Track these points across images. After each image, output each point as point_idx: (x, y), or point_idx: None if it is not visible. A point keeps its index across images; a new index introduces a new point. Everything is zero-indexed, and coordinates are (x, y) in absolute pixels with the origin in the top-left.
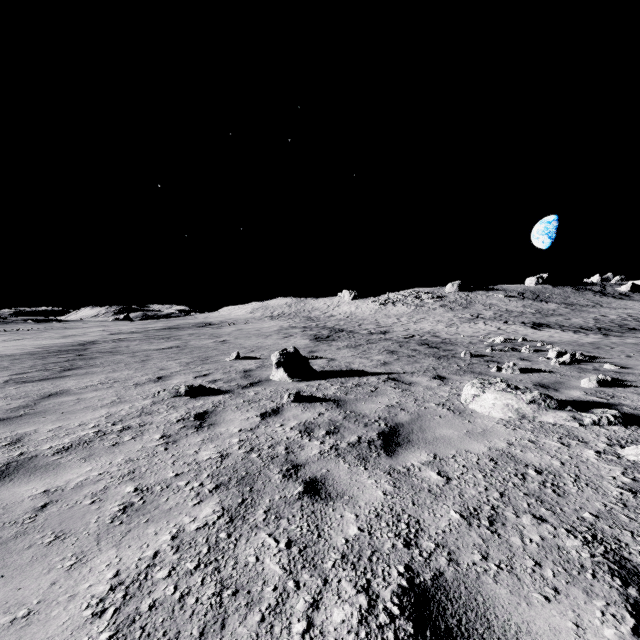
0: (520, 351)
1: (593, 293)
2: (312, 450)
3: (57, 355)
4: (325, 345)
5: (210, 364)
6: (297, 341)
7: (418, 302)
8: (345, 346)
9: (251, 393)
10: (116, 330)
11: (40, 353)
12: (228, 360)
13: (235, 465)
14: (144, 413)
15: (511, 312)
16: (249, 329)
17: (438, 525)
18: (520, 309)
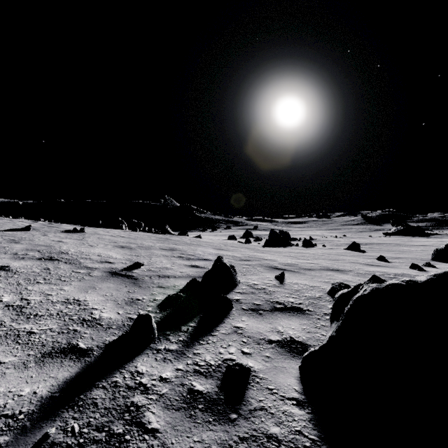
0: None
1: None
2: None
3: None
4: None
5: None
6: None
7: None
8: None
9: None
10: None
11: None
12: None
13: None
14: None
15: None
16: None
17: None
18: None
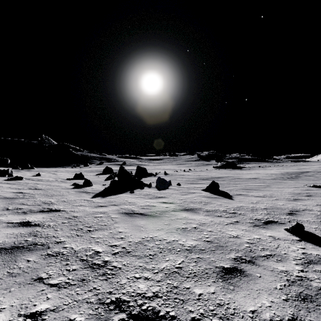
0: None
1: None
2: (320, 195)
3: (289, 175)
4: None
5: None
6: None
7: None
8: None
9: None
10: None
11: (284, 174)
12: None
13: (299, 193)
14: (295, 187)
15: None
16: None
17: (317, 200)
18: None
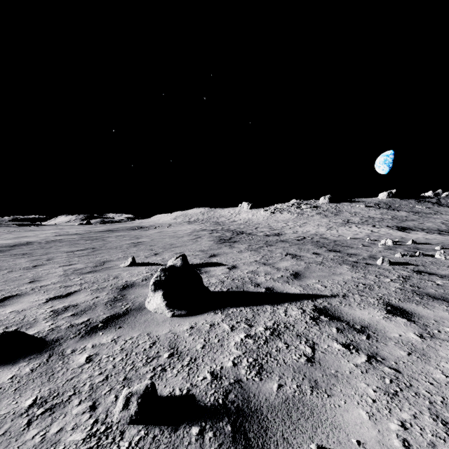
0: (432, 256)
1: (432, 204)
2: None
3: None
4: (227, 247)
5: (96, 273)
6: (203, 243)
7: (299, 211)
8: (246, 248)
9: (81, 357)
10: (65, 232)
11: None
12: (121, 266)
13: None
14: None
15: (373, 218)
16: (168, 231)
17: None
18: (379, 216)
